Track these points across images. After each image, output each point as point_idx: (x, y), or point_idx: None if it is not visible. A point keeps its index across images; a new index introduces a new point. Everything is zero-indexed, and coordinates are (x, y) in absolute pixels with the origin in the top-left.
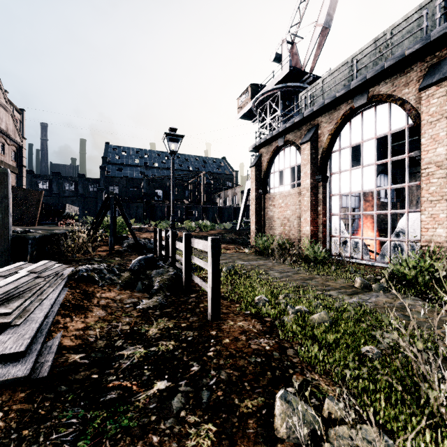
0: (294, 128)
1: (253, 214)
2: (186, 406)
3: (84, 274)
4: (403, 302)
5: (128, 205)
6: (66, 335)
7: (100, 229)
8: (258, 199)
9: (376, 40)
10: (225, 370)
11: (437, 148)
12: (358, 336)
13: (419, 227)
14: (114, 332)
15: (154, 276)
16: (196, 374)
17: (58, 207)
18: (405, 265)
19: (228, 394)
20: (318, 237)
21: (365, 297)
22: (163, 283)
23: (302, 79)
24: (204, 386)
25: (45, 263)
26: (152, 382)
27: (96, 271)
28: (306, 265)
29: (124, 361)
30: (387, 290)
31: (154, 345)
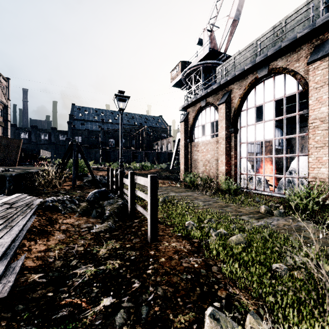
0: (213, 93)
1: (183, 157)
2: (128, 322)
3: (50, 204)
4: (298, 225)
5: (89, 151)
6: (29, 257)
7: (67, 168)
8: (186, 146)
9: (274, 27)
10: (162, 286)
11: (321, 107)
12: (268, 254)
13: (307, 167)
14: (70, 253)
15: (105, 205)
16: (137, 291)
17: (34, 151)
18: (298, 195)
19: (164, 310)
20: (231, 175)
21: (269, 220)
22: (112, 211)
23: (218, 58)
24: (144, 302)
25: (18, 196)
26: (99, 299)
27: (60, 201)
28: (222, 195)
29: (77, 279)
30: (285, 215)
31: (102, 264)
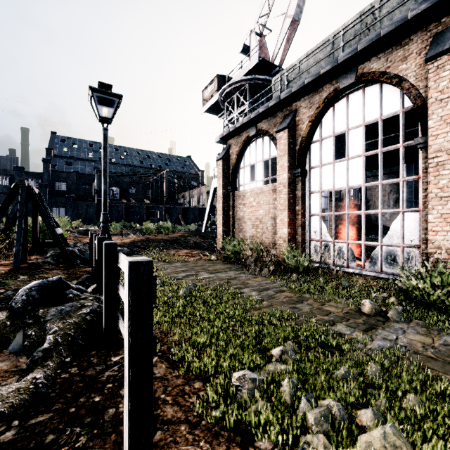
0: (268, 115)
1: (221, 214)
2: None
3: None
4: (447, 343)
5: (76, 204)
6: None
7: None
8: (226, 197)
9: (362, 13)
10: None
11: (449, 132)
12: None
13: (417, 229)
14: None
15: (49, 319)
16: None
17: None
18: (429, 281)
19: None
20: (296, 241)
21: (389, 334)
22: (62, 334)
23: (271, 73)
24: None
25: None
26: None
27: None
28: (287, 276)
29: None
30: (408, 318)
31: None
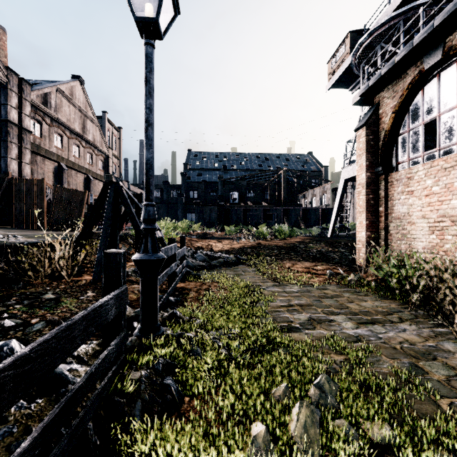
0: None
1: (363, 211)
2: None
3: None
4: None
5: (202, 209)
6: None
7: None
8: (371, 184)
9: None
10: None
11: None
12: None
13: None
14: None
15: None
16: None
17: None
18: None
19: None
20: None
21: None
22: None
23: None
24: None
25: None
26: None
27: None
28: None
29: None
30: None
31: None
